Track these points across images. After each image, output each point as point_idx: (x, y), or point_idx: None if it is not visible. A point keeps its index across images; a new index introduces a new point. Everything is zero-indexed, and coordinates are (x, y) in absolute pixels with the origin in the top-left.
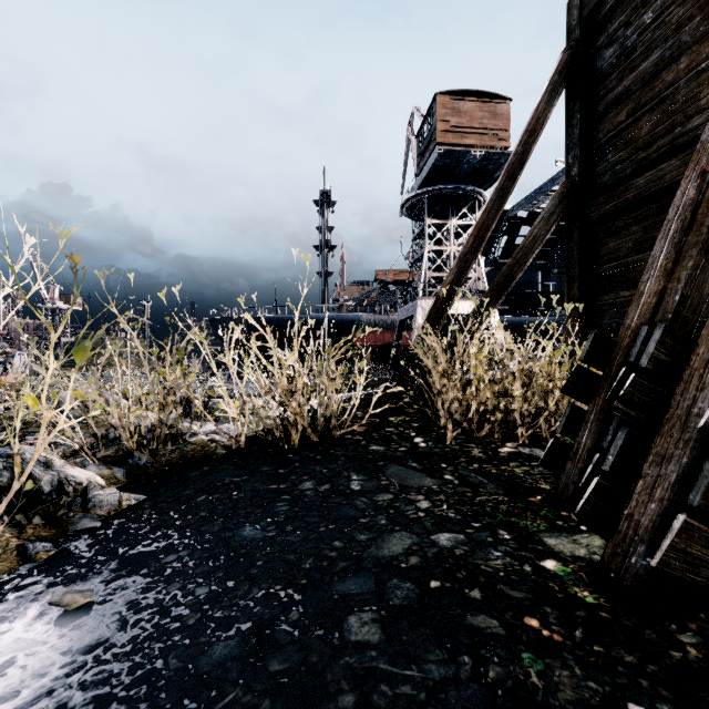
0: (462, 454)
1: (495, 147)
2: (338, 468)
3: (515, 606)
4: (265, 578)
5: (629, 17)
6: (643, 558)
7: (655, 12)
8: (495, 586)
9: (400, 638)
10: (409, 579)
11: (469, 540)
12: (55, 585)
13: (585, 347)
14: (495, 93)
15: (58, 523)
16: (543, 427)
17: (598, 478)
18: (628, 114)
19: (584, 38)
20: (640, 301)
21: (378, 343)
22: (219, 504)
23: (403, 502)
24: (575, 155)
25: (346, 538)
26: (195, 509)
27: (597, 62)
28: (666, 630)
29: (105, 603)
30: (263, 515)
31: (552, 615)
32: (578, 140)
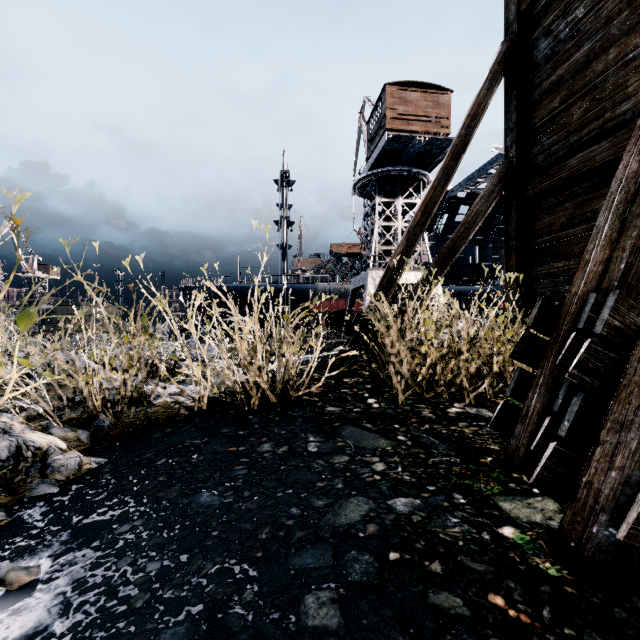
0: (413, 415)
1: (438, 134)
2: (296, 429)
3: (478, 581)
4: (220, 551)
5: (562, 12)
6: (605, 528)
7: (586, 8)
8: (455, 557)
9: (360, 622)
10: (367, 551)
11: (425, 505)
12: (2, 560)
13: (533, 313)
14: (438, 85)
15: (14, 489)
16: (487, 387)
17: (555, 444)
18: (561, 101)
19: (521, 31)
20: (586, 270)
21: (332, 310)
22: (178, 468)
23: (359, 464)
24: (513, 138)
25: (303, 505)
26: (154, 473)
27: (533, 53)
28: (635, 608)
29: (50, 581)
30: (221, 480)
31: (516, 591)
32: (516, 124)
